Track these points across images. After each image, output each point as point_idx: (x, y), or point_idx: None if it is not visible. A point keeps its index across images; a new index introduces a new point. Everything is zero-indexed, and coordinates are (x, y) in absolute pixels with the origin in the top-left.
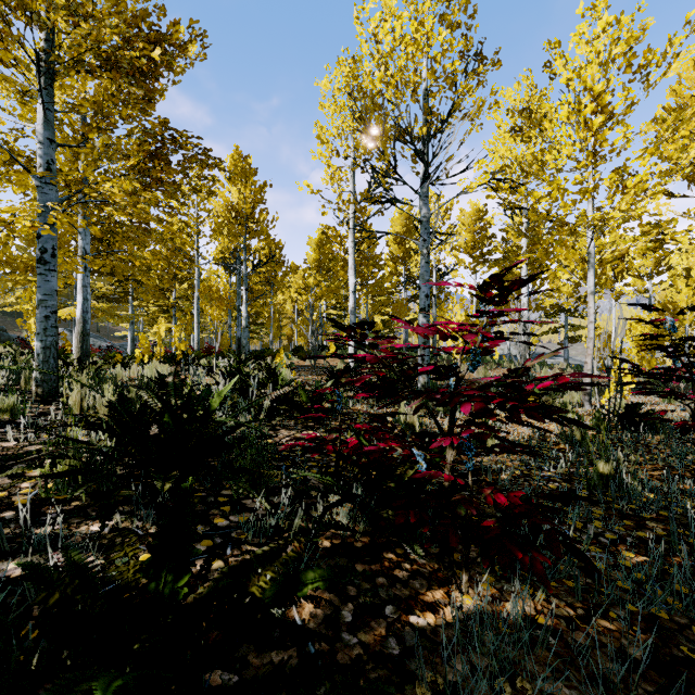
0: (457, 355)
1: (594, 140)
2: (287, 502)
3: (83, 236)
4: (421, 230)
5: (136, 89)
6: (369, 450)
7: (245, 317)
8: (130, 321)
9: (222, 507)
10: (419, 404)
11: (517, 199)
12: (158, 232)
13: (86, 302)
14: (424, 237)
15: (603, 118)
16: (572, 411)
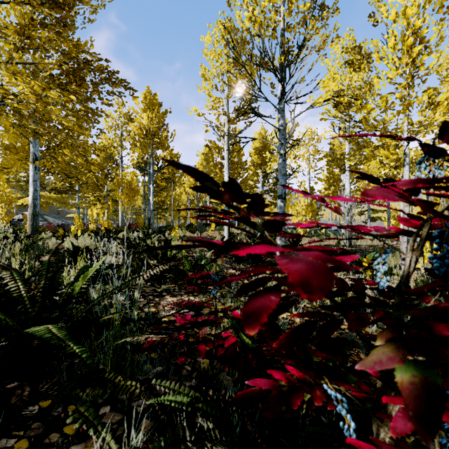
0: (301, 230)
1: (414, 65)
2: (138, 444)
3: (33, 144)
4: (279, 136)
5: (48, 11)
6: (259, 390)
7: (152, 203)
8: (77, 207)
9: (66, 427)
10: (420, 386)
11: (353, 111)
12: (94, 146)
13: (36, 192)
14: (281, 141)
15: (422, 47)
16: (396, 273)
